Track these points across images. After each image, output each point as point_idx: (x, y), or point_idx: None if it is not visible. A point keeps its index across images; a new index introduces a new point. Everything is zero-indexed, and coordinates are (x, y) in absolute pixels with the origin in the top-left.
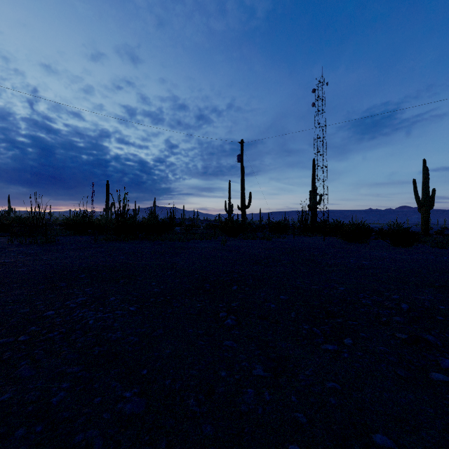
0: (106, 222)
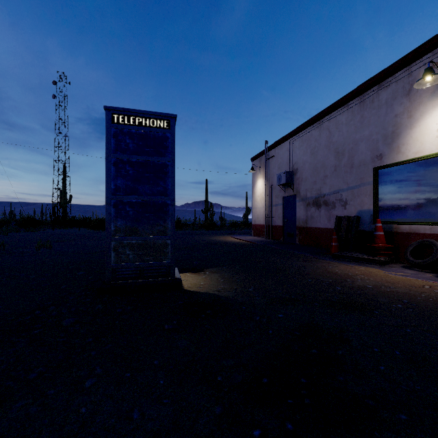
0: None
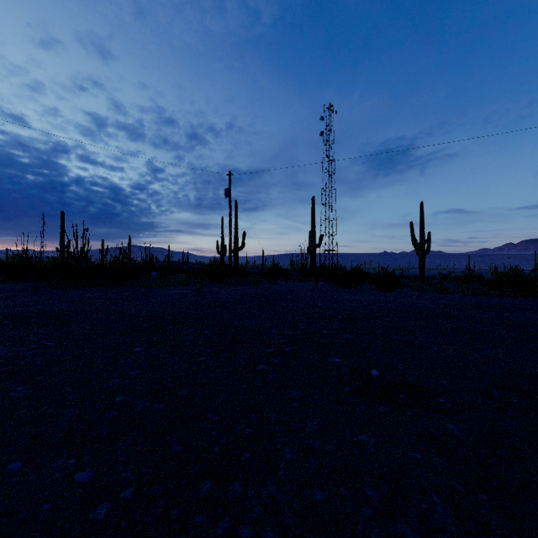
0: (56, 265)
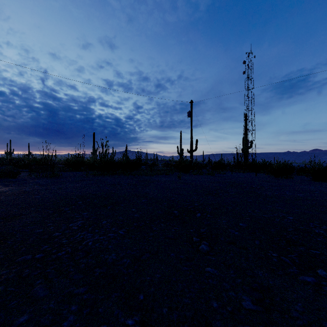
0: (94, 161)
